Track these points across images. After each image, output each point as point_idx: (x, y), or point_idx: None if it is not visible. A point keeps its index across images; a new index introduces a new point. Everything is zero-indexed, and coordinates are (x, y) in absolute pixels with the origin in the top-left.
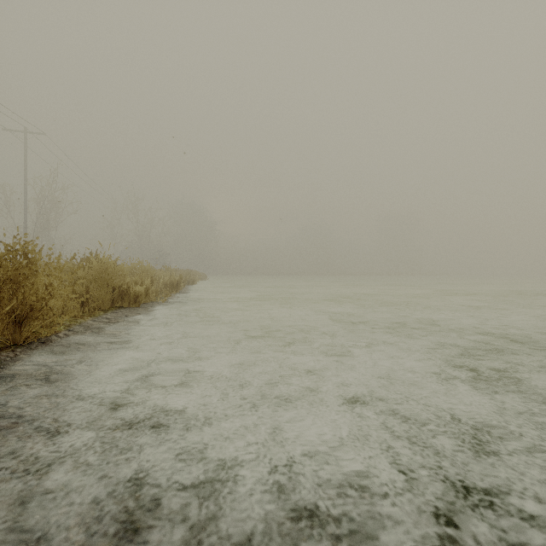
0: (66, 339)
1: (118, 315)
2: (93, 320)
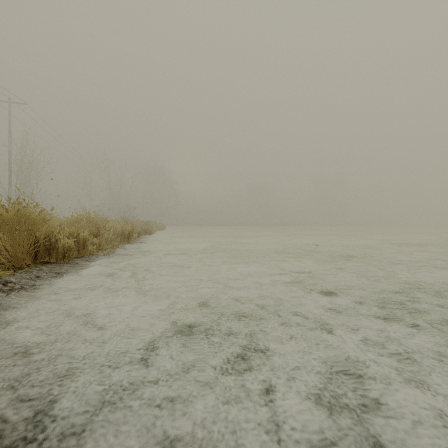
0: None
1: (27, 275)
2: None
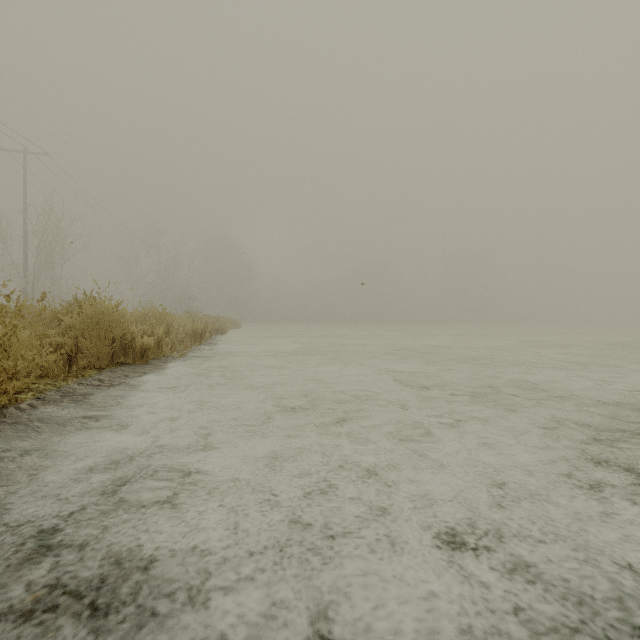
0: (27, 413)
1: (115, 375)
2: (79, 382)
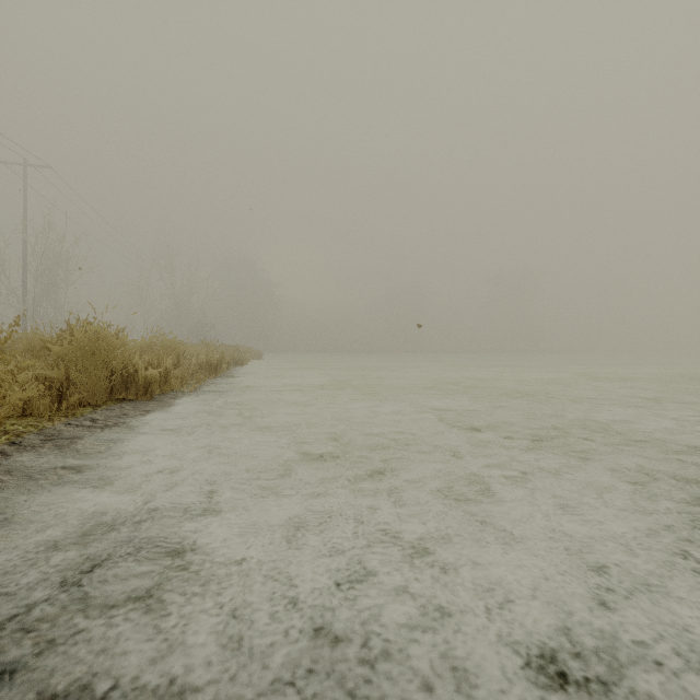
0: None
1: (112, 413)
2: (67, 423)
